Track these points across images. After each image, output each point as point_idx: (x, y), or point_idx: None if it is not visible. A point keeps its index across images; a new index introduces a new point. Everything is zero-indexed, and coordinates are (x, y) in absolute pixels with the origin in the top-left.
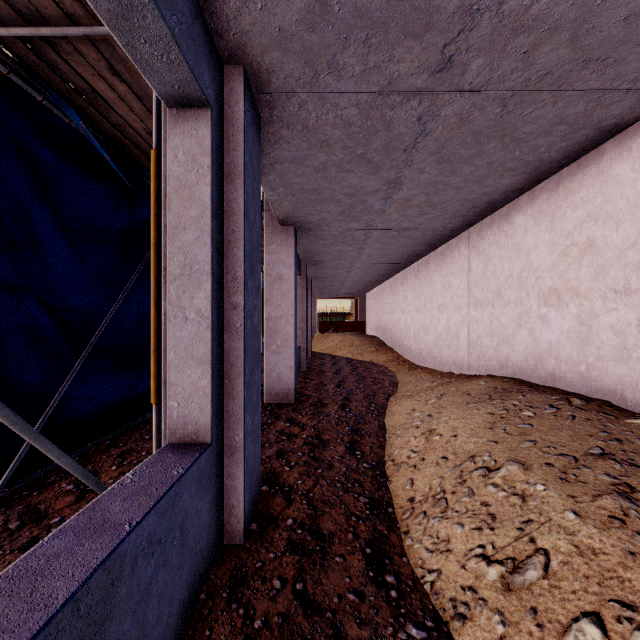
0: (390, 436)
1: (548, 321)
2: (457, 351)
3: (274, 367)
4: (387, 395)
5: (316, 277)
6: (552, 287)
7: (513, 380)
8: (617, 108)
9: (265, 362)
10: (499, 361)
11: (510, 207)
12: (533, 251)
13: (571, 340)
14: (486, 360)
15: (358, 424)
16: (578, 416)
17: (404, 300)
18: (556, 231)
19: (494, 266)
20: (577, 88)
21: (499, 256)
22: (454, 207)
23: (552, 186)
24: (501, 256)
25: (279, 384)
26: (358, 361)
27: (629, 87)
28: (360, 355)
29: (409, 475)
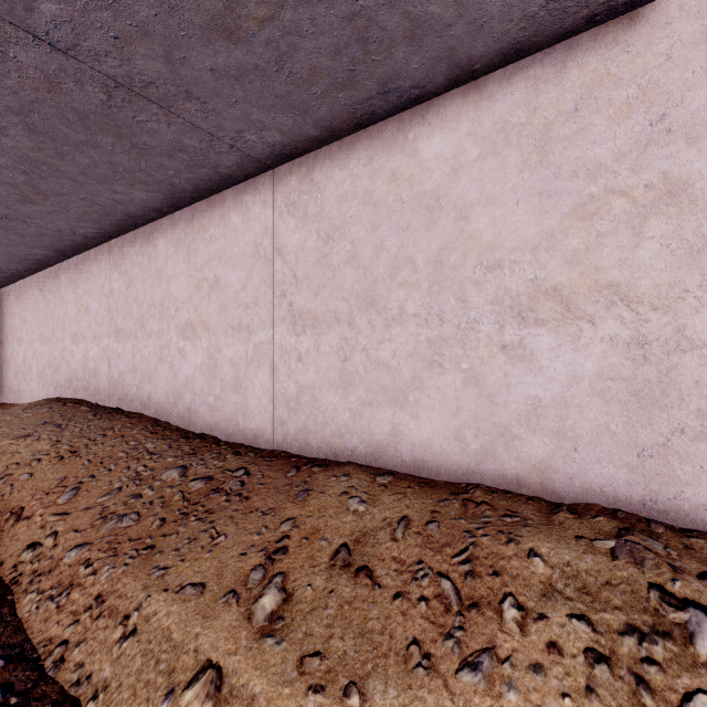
0: None
1: (74, 354)
2: (31, 382)
3: None
4: None
5: None
6: (76, 331)
7: (56, 399)
8: (77, 238)
9: None
10: (54, 386)
11: (59, 267)
12: (69, 304)
13: (82, 366)
14: (48, 387)
15: None
16: (57, 410)
17: None
18: (77, 294)
19: (52, 310)
20: (38, 225)
21: (54, 303)
22: (3, 256)
23: (76, 263)
24: (55, 303)
25: None
26: None
27: (73, 232)
28: None
29: None
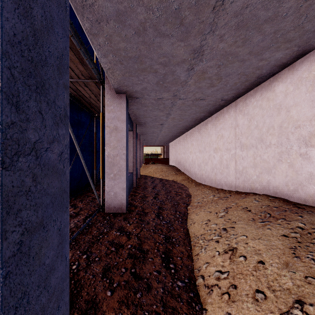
0: (194, 245)
1: (309, 157)
2: (227, 176)
3: (112, 188)
4: (185, 204)
5: (142, 133)
6: (313, 132)
7: (277, 199)
8: None
9: (106, 185)
10: (261, 184)
11: (271, 80)
12: (293, 108)
13: None
14: (250, 183)
15: (169, 231)
16: None
17: (191, 146)
18: None
19: (257, 121)
20: None
21: (261, 114)
22: (233, 80)
23: (313, 58)
24: (263, 114)
25: (115, 200)
26: (166, 180)
27: None
28: (167, 176)
29: (225, 308)
